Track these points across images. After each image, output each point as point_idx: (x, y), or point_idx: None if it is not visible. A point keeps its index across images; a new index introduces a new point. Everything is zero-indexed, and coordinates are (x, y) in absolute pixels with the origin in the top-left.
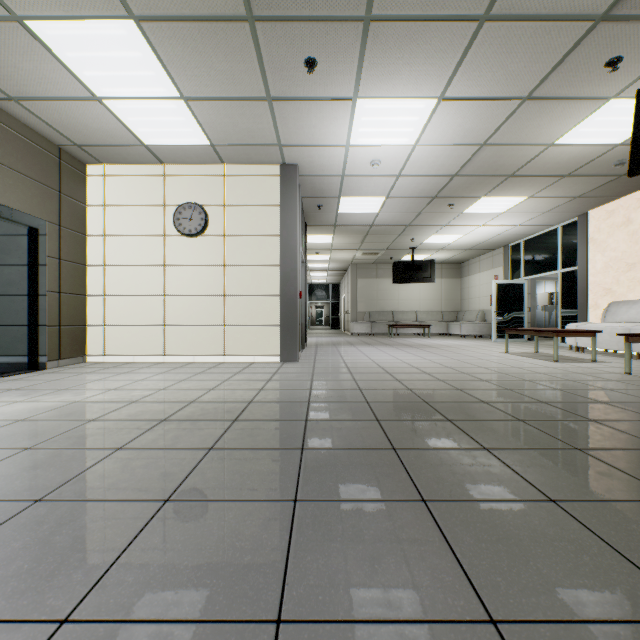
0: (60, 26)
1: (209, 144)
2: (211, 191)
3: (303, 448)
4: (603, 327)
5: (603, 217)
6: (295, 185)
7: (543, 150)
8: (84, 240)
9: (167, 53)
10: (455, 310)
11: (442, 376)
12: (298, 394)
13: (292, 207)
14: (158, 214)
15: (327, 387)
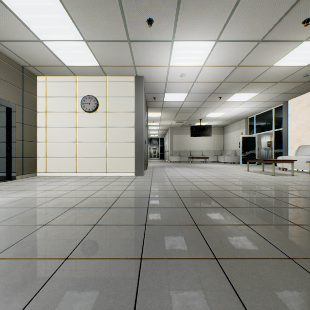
0: (19, 0)
1: (98, 65)
2: (100, 89)
3: (146, 224)
4: (296, 158)
5: (296, 103)
6: (142, 86)
7: (267, 69)
8: (35, 114)
9: (75, 15)
10: (221, 150)
11: (217, 183)
12: (143, 193)
13: (141, 97)
14: (73, 101)
15: (158, 189)
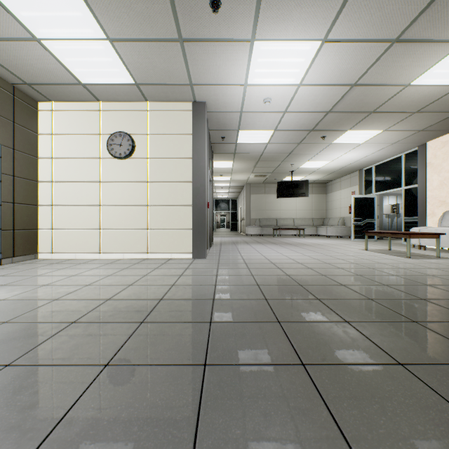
0: None
1: (134, 83)
2: (137, 123)
3: (206, 363)
4: (442, 230)
5: (439, 146)
6: (204, 118)
7: (401, 90)
8: (36, 161)
9: None
10: (322, 217)
11: (324, 271)
12: (204, 290)
13: (201, 135)
14: (95, 141)
15: (229, 283)
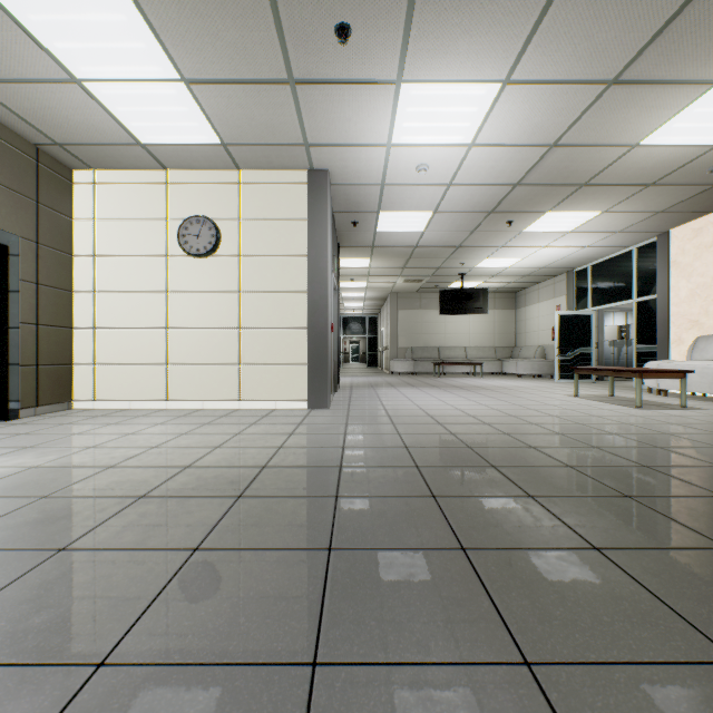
0: None
1: (220, 143)
2: (224, 202)
3: (331, 548)
4: (692, 366)
5: (688, 236)
6: (325, 195)
7: (626, 152)
8: (70, 261)
9: (159, 16)
10: (510, 346)
11: (507, 428)
12: (327, 454)
13: (321, 221)
14: (159, 230)
15: (364, 444)
